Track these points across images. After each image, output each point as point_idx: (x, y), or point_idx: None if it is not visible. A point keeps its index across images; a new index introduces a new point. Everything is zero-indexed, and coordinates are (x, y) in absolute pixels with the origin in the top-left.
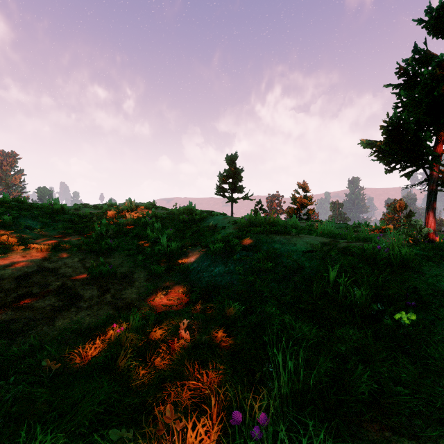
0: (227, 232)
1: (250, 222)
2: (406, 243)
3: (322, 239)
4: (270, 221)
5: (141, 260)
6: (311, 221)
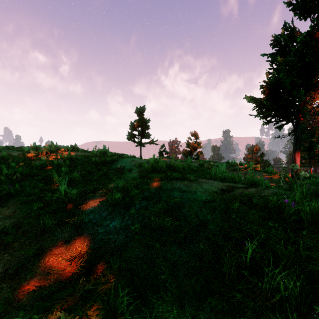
0: (130, 177)
1: (153, 166)
2: (272, 179)
3: (219, 185)
4: (170, 165)
5: (36, 209)
6: (201, 161)
